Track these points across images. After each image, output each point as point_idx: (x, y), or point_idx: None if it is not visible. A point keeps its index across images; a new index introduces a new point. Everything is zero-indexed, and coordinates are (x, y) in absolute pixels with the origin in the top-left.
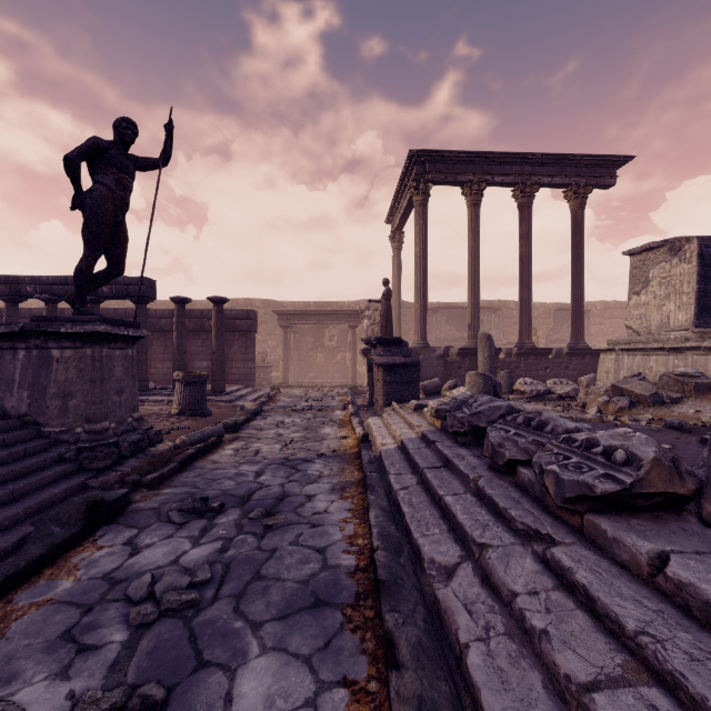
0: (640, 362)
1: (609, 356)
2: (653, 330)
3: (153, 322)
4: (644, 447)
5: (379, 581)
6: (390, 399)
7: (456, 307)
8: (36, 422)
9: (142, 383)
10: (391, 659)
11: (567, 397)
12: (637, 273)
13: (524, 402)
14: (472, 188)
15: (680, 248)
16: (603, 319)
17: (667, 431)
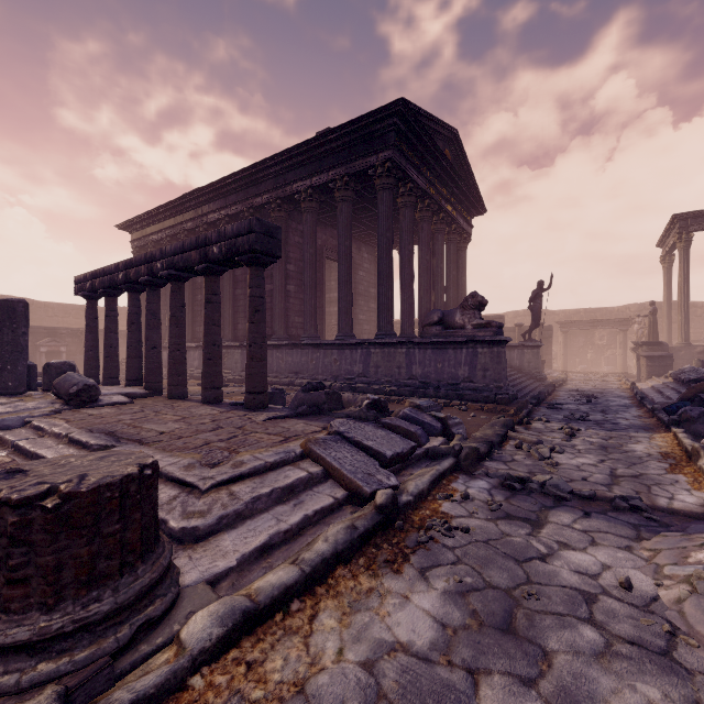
0: None
1: None
2: None
3: None
4: None
5: (635, 393)
6: (651, 375)
7: None
8: (520, 369)
9: None
10: (636, 394)
11: None
12: None
13: None
14: None
15: None
16: None
17: None
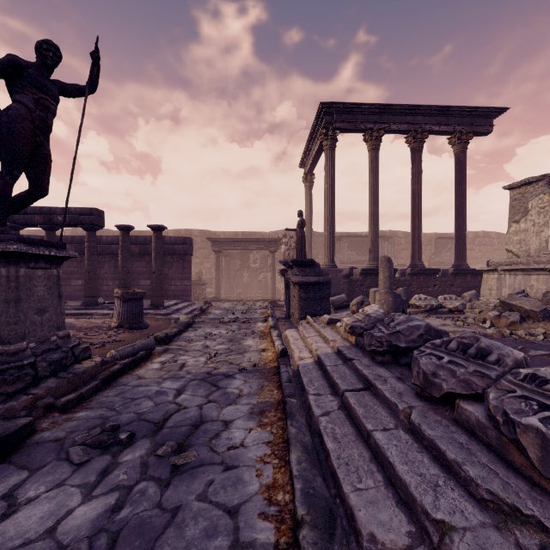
0: (521, 281)
1: (491, 275)
2: (532, 253)
3: (105, 247)
4: None
5: None
6: (305, 313)
7: (356, 235)
8: None
9: (92, 299)
10: None
11: (456, 310)
12: (516, 204)
13: (425, 317)
14: (372, 134)
15: None
16: (474, 246)
17: None
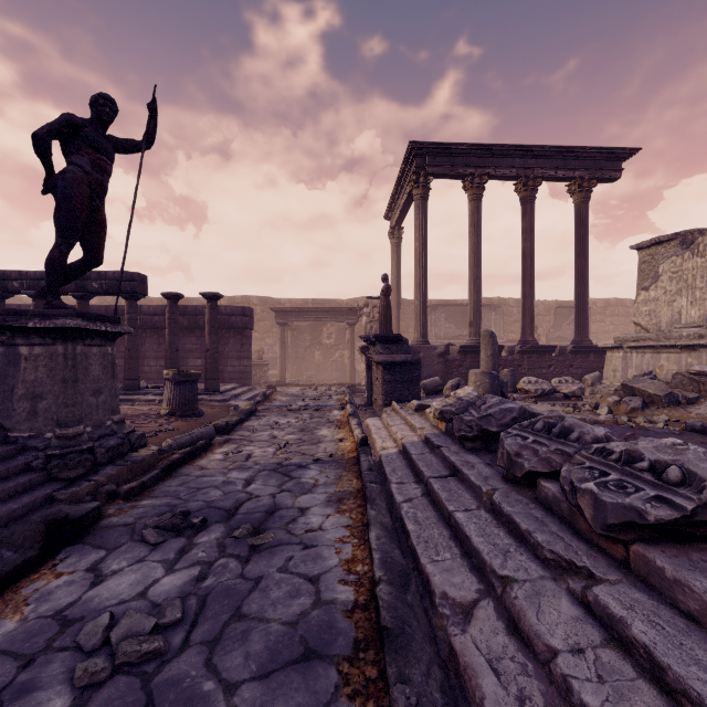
0: (650, 360)
1: (616, 353)
2: (663, 327)
3: (146, 319)
4: (705, 463)
5: (382, 628)
6: (390, 398)
7: (455, 304)
8: (2, 426)
9: (133, 382)
10: None
11: (573, 396)
12: (645, 268)
13: (531, 402)
14: (474, 181)
15: (692, 241)
16: (604, 316)
17: (689, 435)
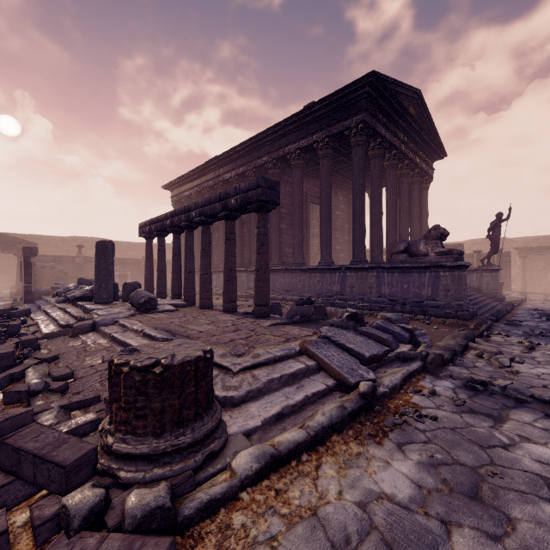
0: None
1: None
2: None
3: None
4: None
5: None
6: None
7: None
8: (479, 290)
9: None
10: None
11: None
12: None
13: None
14: None
15: None
16: None
17: None
